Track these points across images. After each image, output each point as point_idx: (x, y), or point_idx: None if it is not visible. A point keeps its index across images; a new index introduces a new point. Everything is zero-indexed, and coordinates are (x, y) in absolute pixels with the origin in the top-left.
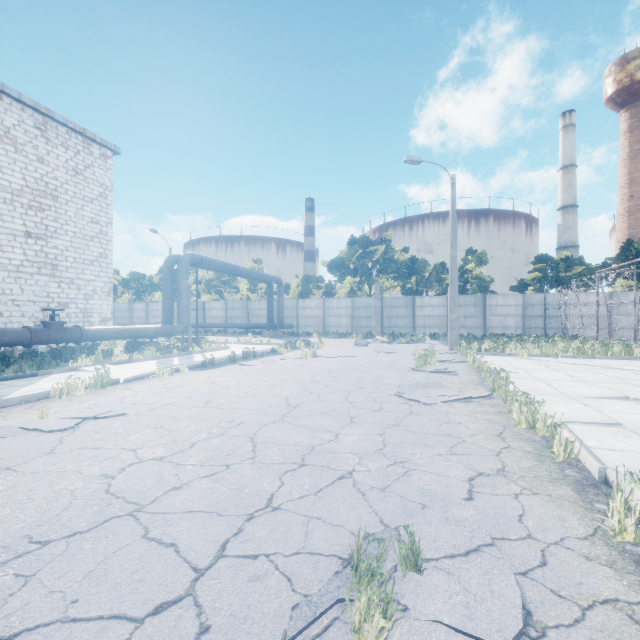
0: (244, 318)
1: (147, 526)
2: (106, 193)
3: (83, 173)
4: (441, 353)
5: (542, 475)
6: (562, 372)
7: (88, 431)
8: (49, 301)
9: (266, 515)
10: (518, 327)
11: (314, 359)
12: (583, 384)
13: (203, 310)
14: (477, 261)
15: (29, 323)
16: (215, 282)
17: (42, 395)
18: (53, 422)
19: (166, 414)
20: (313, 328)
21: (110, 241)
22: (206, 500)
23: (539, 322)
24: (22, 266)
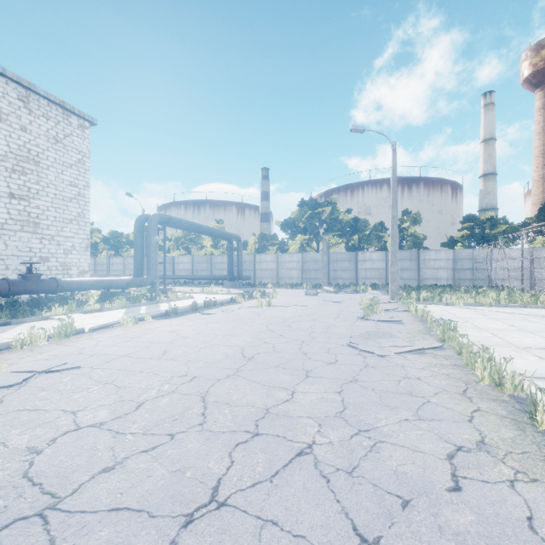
0: (208, 271)
1: (54, 537)
2: (84, 159)
3: (63, 141)
4: (384, 302)
5: (531, 451)
6: (501, 321)
7: (34, 387)
8: (31, 255)
9: (209, 516)
10: (449, 279)
11: (269, 308)
12: (526, 334)
13: (172, 264)
14: (412, 221)
15: (13, 275)
16: (183, 239)
17: (4, 345)
18: (2, 377)
19: (120, 367)
20: (268, 279)
21: (87, 202)
22: (138, 490)
23: (467, 274)
24: (6, 224)
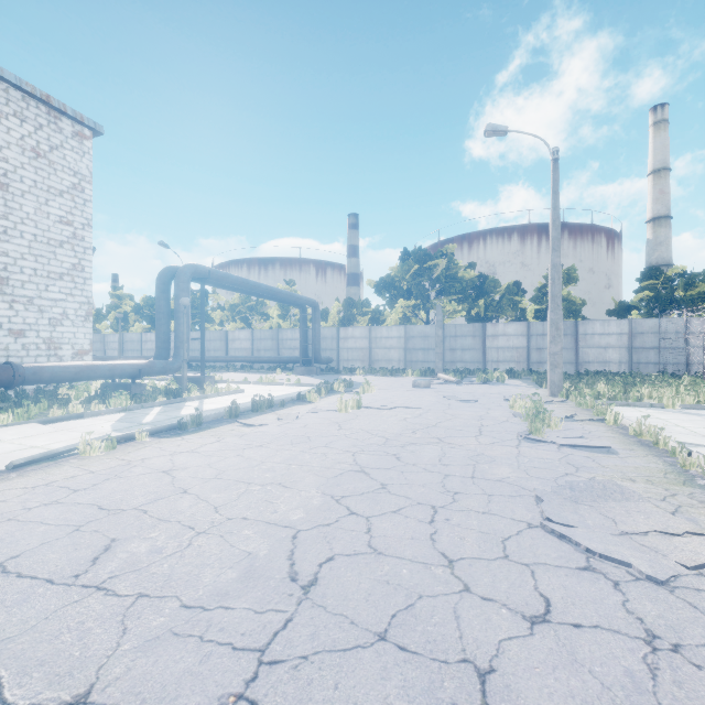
0: (274, 350)
1: None
2: (82, 185)
3: (48, 156)
4: (544, 402)
5: None
6: None
7: None
8: None
9: None
10: (622, 362)
11: (358, 412)
12: None
13: (225, 341)
14: (564, 278)
15: None
16: (240, 308)
17: None
18: None
19: None
20: (357, 363)
21: (88, 249)
22: None
23: (651, 356)
24: None
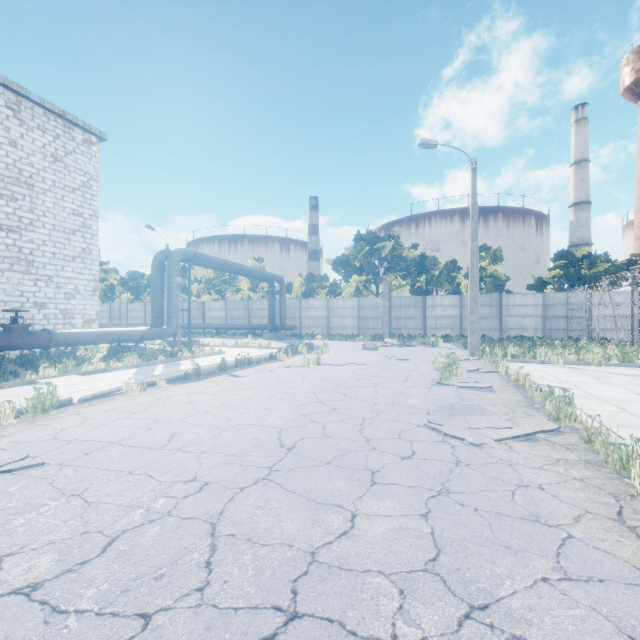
0: (245, 319)
1: None
2: (90, 183)
3: (63, 160)
4: (462, 360)
5: None
6: (622, 387)
7: None
8: (23, 301)
9: None
10: (538, 329)
11: (318, 367)
12: None
13: (202, 310)
14: (492, 258)
15: None
16: (215, 281)
17: None
18: None
19: (102, 463)
20: (317, 329)
21: (95, 235)
22: None
23: (561, 323)
24: None
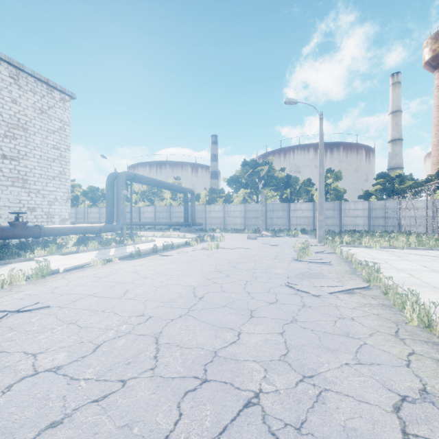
0: (168, 218)
1: None
2: (65, 127)
3: (47, 112)
4: (313, 245)
5: None
6: (414, 262)
7: (4, 328)
8: (21, 206)
9: None
10: (365, 225)
11: (217, 250)
12: None
13: (139, 213)
14: (334, 177)
15: (5, 223)
16: (147, 193)
17: None
18: None
19: (85, 306)
20: (216, 225)
21: (68, 162)
22: None
23: (380, 221)
24: None
